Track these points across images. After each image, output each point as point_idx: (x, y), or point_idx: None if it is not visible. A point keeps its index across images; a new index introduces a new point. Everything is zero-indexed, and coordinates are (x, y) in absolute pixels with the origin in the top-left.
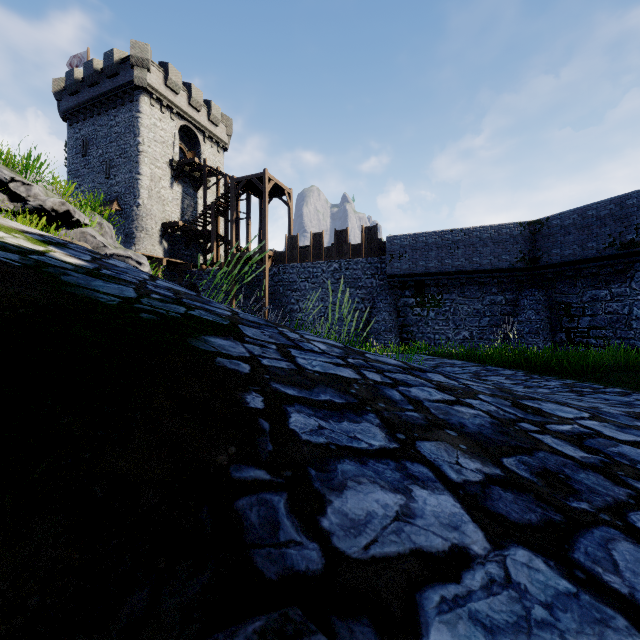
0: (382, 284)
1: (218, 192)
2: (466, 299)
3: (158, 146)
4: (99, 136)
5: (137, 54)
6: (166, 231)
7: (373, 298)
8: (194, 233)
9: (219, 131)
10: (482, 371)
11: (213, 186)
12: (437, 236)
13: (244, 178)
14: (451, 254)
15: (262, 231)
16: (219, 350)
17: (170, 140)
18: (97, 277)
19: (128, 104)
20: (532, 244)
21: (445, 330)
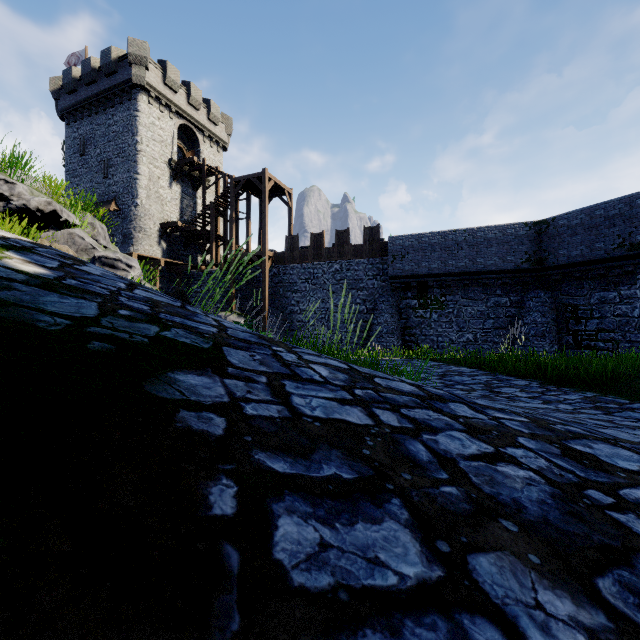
0: (384, 285)
1: (217, 192)
2: (470, 301)
3: (157, 145)
4: (97, 135)
5: (135, 52)
6: (165, 231)
7: (375, 299)
8: (193, 233)
9: (219, 130)
10: (493, 381)
11: (212, 186)
12: (440, 236)
13: (244, 177)
14: (454, 255)
15: (262, 231)
16: (186, 396)
17: (169, 139)
18: (53, 290)
19: (126, 103)
20: (538, 245)
21: (448, 332)
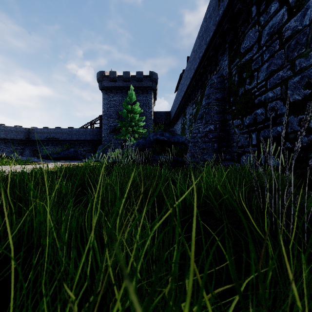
0: None
1: None
2: (7, 147)
3: None
4: None
5: None
6: None
7: None
8: None
9: None
10: None
11: None
12: None
13: None
14: (1, 133)
15: None
16: None
17: None
18: None
19: None
20: (28, 134)
21: None
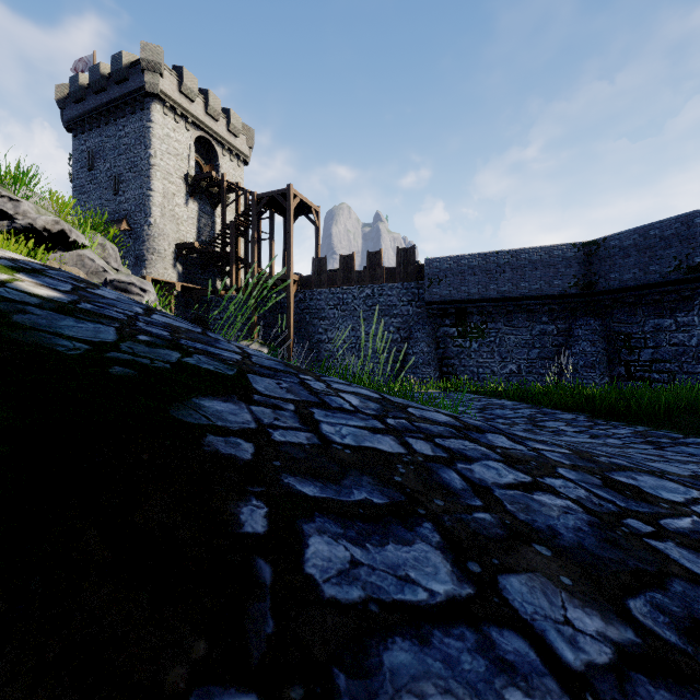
0: (420, 312)
1: (238, 210)
2: (513, 329)
3: (172, 159)
4: (106, 148)
5: (148, 57)
6: (180, 253)
7: (410, 327)
8: (211, 255)
9: (239, 143)
10: (537, 415)
11: (233, 203)
12: (481, 258)
13: (267, 194)
14: (496, 278)
15: (286, 253)
16: (213, 421)
17: (185, 152)
18: (69, 314)
19: (138, 113)
20: (587, 267)
21: (490, 363)
